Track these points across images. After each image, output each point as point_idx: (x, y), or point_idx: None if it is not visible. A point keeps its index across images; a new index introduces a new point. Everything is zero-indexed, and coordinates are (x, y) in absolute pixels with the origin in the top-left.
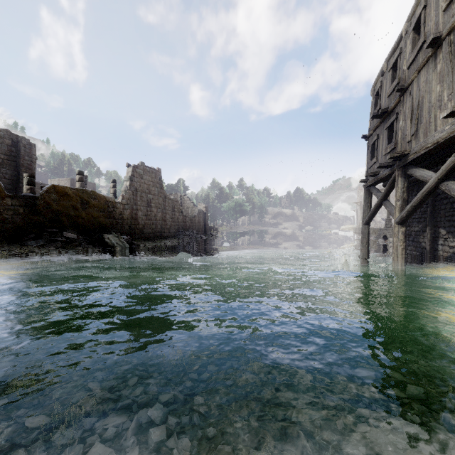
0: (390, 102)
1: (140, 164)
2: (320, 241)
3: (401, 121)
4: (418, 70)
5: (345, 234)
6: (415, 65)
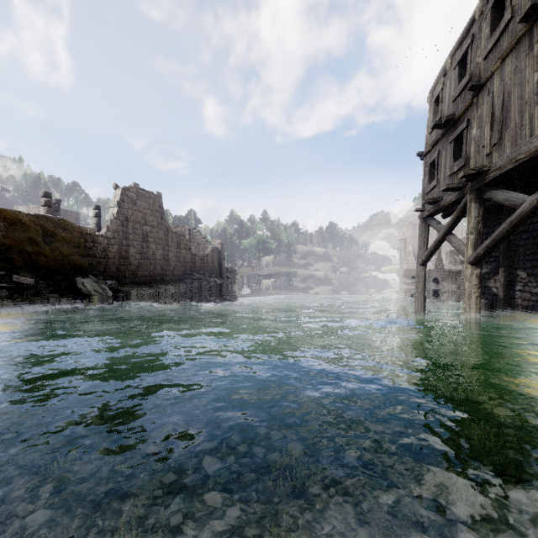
0: (457, 108)
1: (132, 186)
2: (359, 285)
3: (474, 129)
4: (502, 57)
5: (387, 276)
6: (496, 53)
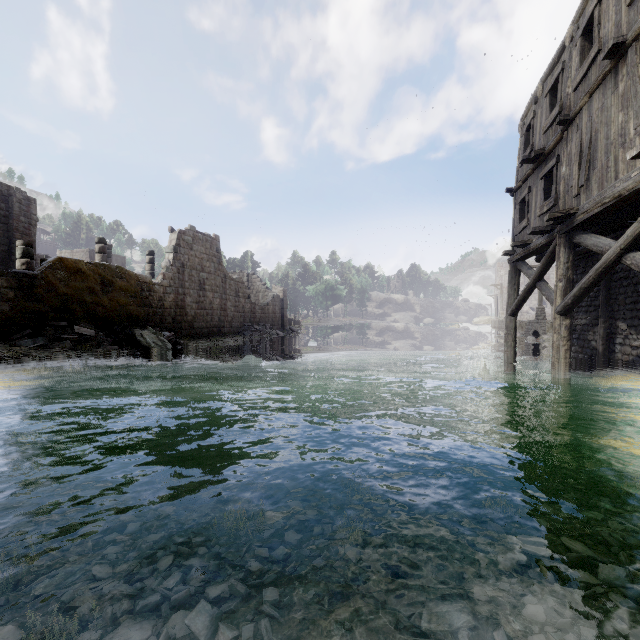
0: (548, 141)
1: (189, 229)
2: (445, 339)
3: (564, 166)
4: (590, 92)
5: (480, 329)
6: (585, 86)
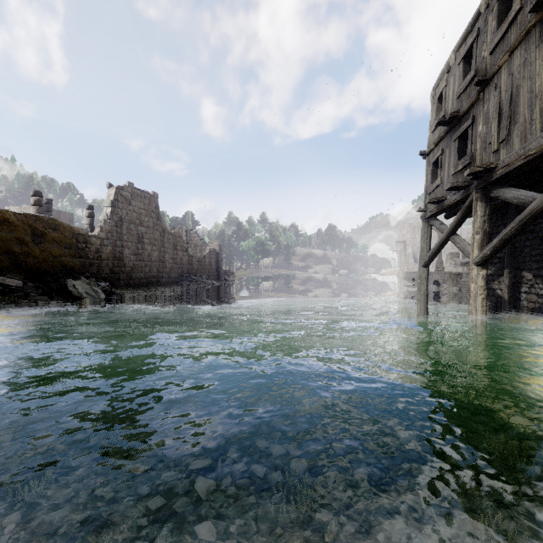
0: (461, 104)
1: (127, 185)
2: (359, 287)
3: (480, 125)
4: (510, 49)
5: (387, 279)
6: (503, 46)
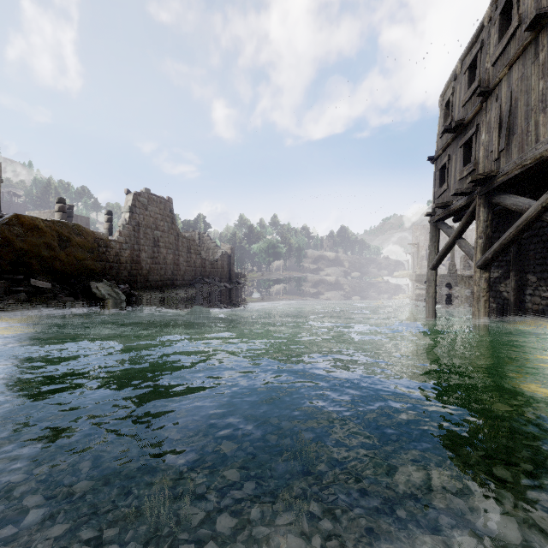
0: (466, 112)
1: (144, 191)
2: (370, 290)
3: (483, 134)
4: (509, 64)
5: (399, 281)
6: (504, 60)
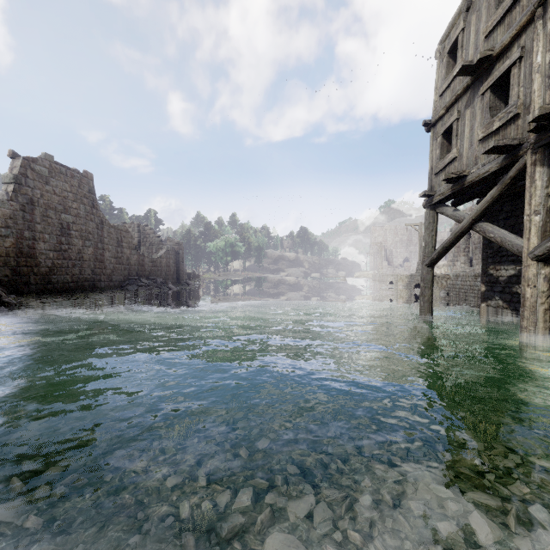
0: (494, 42)
1: (43, 157)
2: (335, 291)
3: (540, 54)
4: None
5: (360, 282)
6: None
